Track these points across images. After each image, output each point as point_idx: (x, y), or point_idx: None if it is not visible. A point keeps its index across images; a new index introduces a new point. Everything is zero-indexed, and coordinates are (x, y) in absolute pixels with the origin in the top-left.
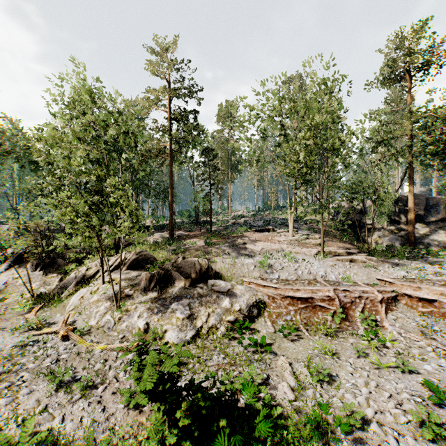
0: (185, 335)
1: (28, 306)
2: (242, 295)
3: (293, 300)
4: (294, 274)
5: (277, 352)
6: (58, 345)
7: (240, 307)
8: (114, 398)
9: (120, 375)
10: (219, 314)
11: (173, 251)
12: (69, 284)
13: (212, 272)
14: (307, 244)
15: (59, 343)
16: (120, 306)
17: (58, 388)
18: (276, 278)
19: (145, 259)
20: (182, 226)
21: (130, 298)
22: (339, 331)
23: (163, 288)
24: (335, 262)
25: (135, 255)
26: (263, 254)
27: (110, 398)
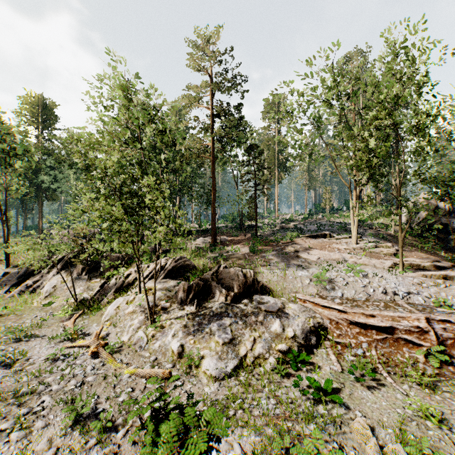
0: (225, 365)
1: (69, 312)
2: (296, 317)
3: (365, 328)
4: (363, 292)
5: (348, 404)
6: (87, 362)
7: (294, 333)
8: (134, 451)
9: (145, 414)
10: (267, 340)
11: (215, 258)
12: (109, 291)
13: (259, 286)
14: (376, 253)
15: (88, 361)
16: (154, 321)
17: (75, 424)
18: (338, 296)
19: (184, 267)
20: (225, 230)
21: (166, 312)
22: (439, 379)
23: (202, 302)
24: (420, 278)
25: (174, 262)
26: (320, 264)
27: (129, 450)
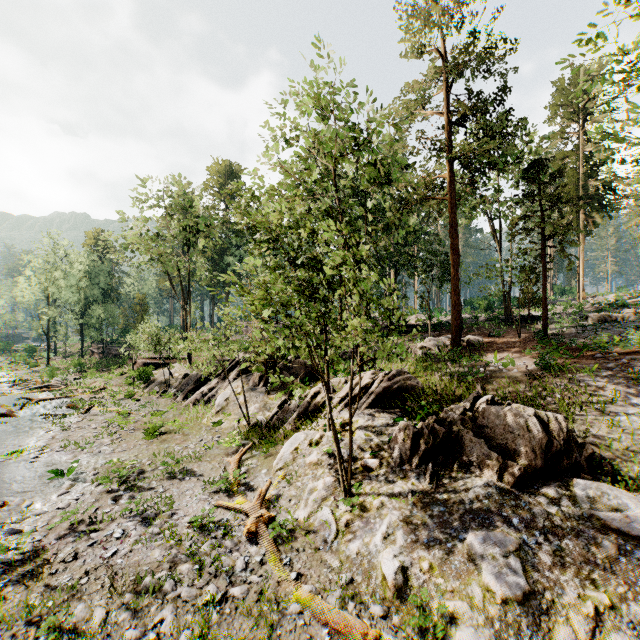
0: None
1: (237, 442)
2: None
3: None
4: None
5: None
6: (239, 548)
7: None
8: None
9: None
10: (639, 628)
11: (462, 376)
12: (289, 415)
13: (582, 455)
14: None
15: (242, 545)
16: (350, 491)
17: None
18: None
19: (404, 390)
20: (475, 325)
21: (371, 476)
22: None
23: (442, 468)
24: None
25: (386, 380)
26: None
27: None
